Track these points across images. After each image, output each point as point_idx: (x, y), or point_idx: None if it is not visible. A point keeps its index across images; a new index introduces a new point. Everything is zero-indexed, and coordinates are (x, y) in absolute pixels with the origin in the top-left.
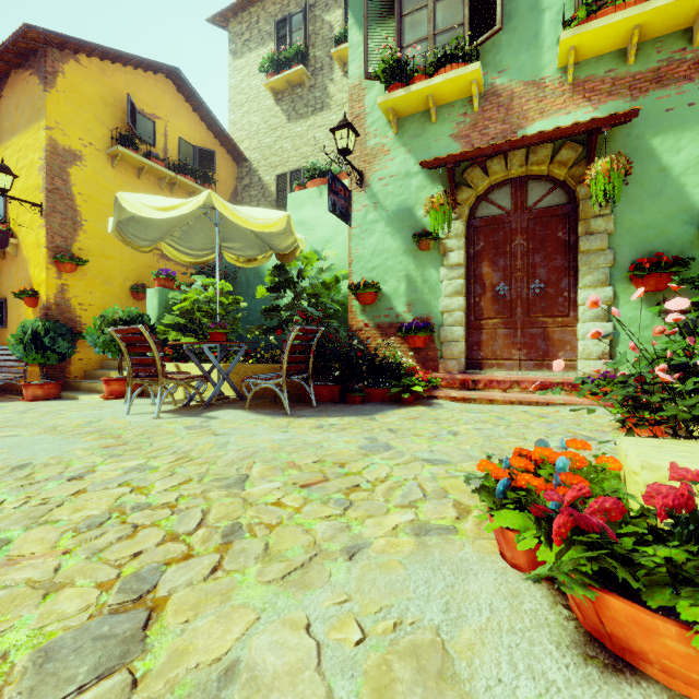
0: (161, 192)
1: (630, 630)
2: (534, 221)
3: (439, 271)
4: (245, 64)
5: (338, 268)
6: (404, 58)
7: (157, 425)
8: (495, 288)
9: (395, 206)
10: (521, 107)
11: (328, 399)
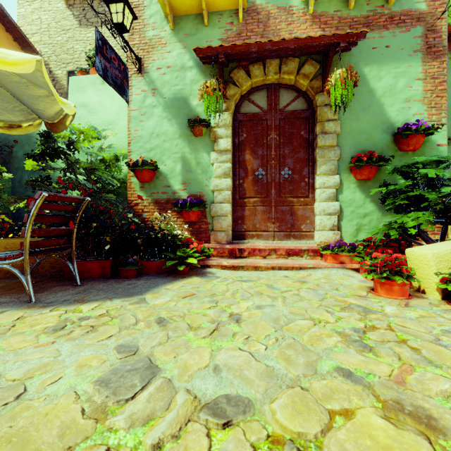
0: None
1: None
2: (284, 120)
3: (210, 155)
4: None
5: (120, 150)
6: None
7: None
8: (255, 173)
9: (172, 94)
10: (275, 26)
11: (97, 274)
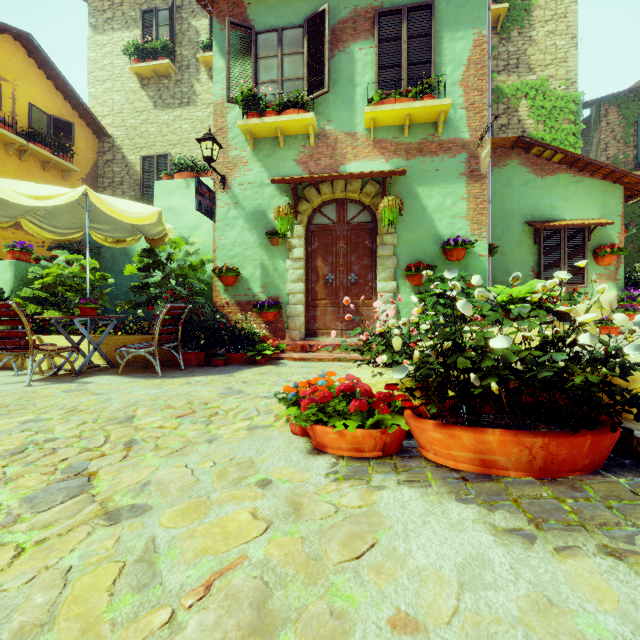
0: (7, 158)
1: (322, 437)
2: (351, 231)
3: (286, 262)
4: (107, 42)
5: (203, 252)
6: (259, 93)
7: (32, 391)
8: (325, 278)
9: (252, 208)
10: (342, 150)
11: (195, 363)
